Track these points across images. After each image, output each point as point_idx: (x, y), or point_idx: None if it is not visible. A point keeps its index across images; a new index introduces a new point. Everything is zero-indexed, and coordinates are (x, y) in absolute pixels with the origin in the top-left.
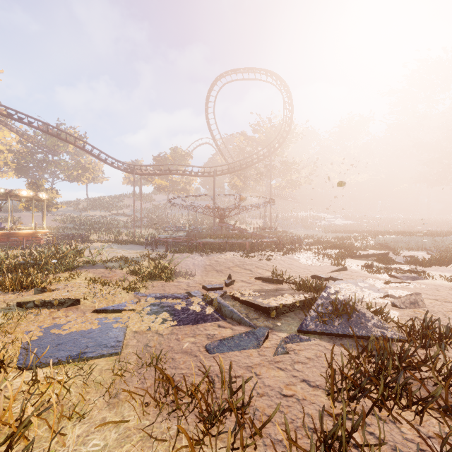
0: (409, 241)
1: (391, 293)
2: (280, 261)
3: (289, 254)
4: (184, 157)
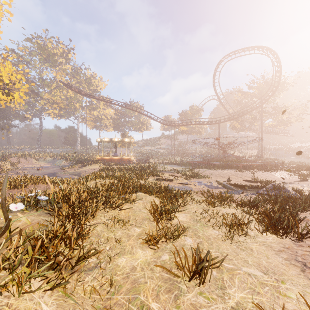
0: None
1: None
2: (260, 174)
3: (269, 172)
4: (198, 111)
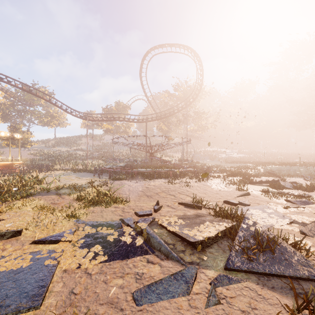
0: (289, 169)
1: (294, 218)
2: (196, 187)
3: (203, 181)
4: (125, 109)
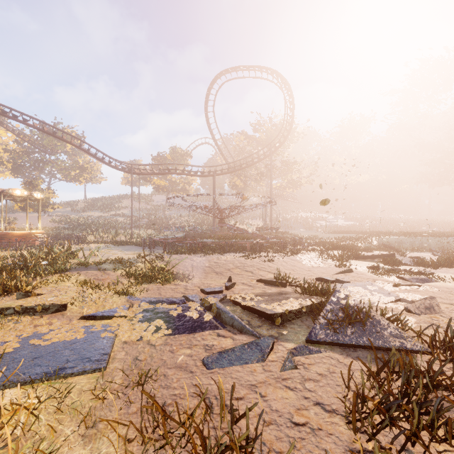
0: (413, 241)
1: (403, 297)
2: (282, 263)
3: (291, 255)
4: (184, 157)
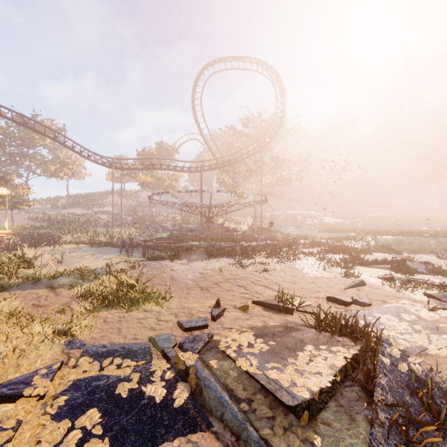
0: (412, 242)
1: None
2: (280, 272)
3: (288, 261)
4: (170, 153)
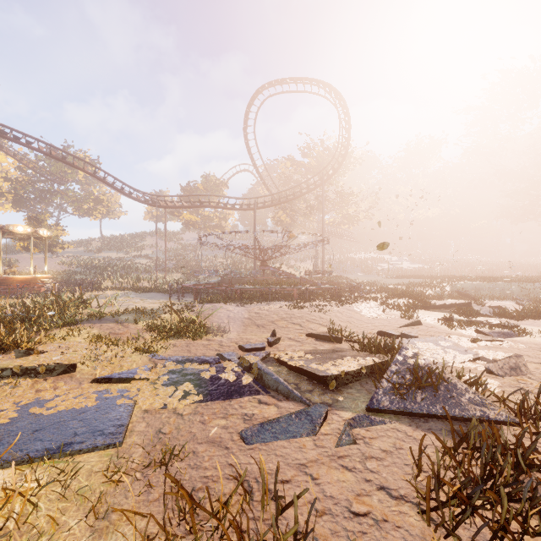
0: (493, 288)
1: (482, 355)
2: (336, 313)
3: (347, 304)
4: (218, 187)
